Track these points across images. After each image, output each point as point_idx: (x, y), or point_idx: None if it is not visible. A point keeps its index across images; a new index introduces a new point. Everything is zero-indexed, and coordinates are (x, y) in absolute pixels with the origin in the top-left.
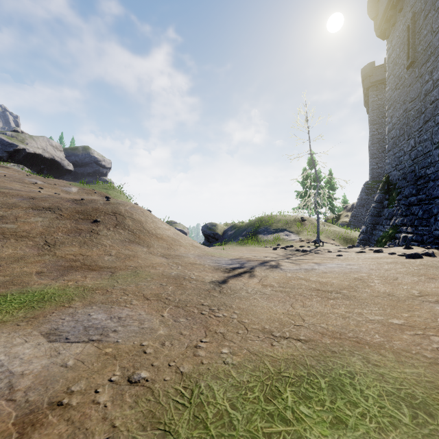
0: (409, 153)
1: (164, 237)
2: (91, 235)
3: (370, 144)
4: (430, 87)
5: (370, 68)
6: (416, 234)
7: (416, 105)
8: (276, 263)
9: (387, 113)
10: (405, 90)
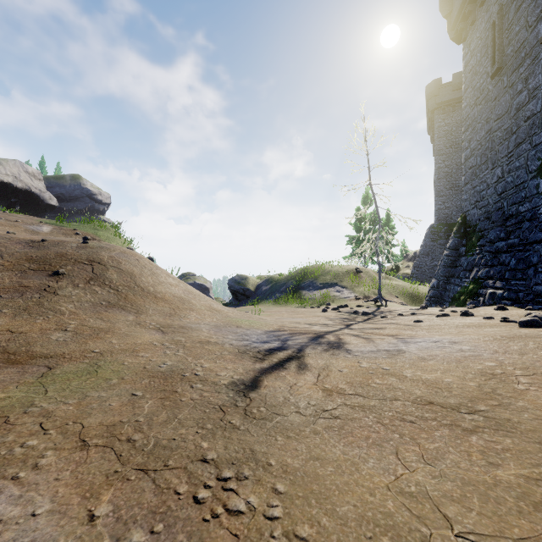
0: (494, 185)
1: (168, 297)
2: (42, 296)
3: (436, 179)
4: (524, 99)
5: (436, 86)
6: (508, 290)
7: (505, 124)
8: (335, 337)
9: (464, 136)
10: (488, 106)
